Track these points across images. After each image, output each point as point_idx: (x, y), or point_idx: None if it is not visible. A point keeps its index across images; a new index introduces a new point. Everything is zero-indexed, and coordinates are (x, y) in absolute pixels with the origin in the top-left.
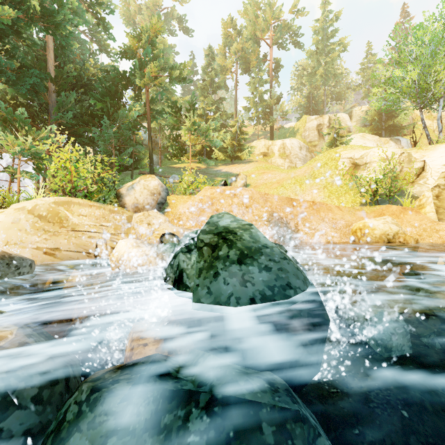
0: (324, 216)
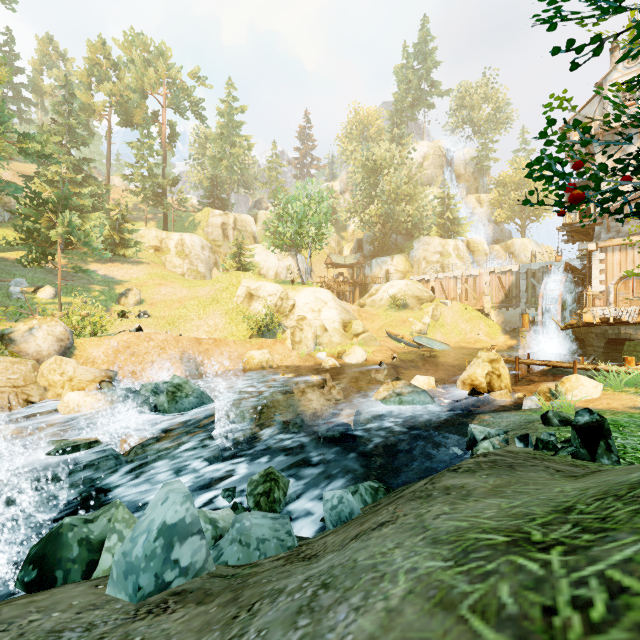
0: (223, 350)
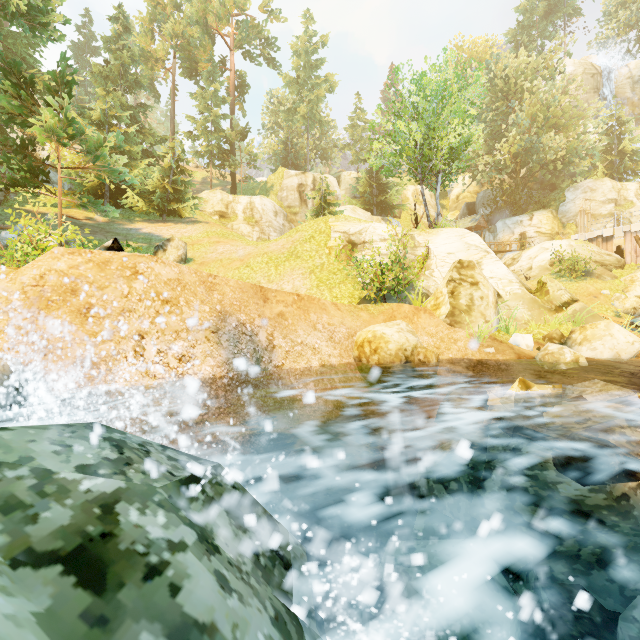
0: (316, 320)
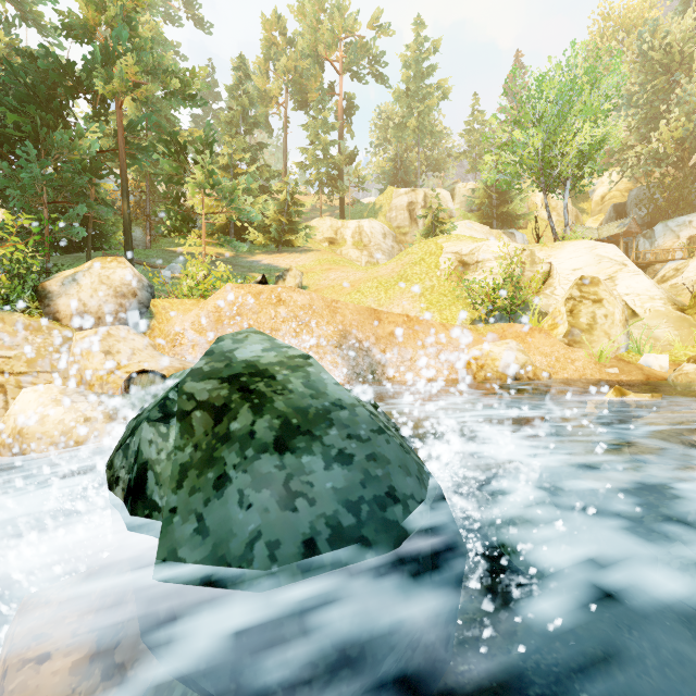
0: (424, 339)
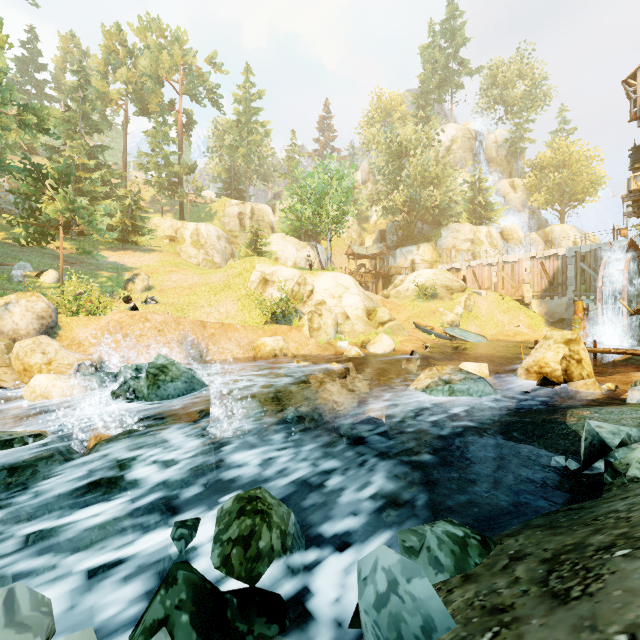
0: (231, 336)
